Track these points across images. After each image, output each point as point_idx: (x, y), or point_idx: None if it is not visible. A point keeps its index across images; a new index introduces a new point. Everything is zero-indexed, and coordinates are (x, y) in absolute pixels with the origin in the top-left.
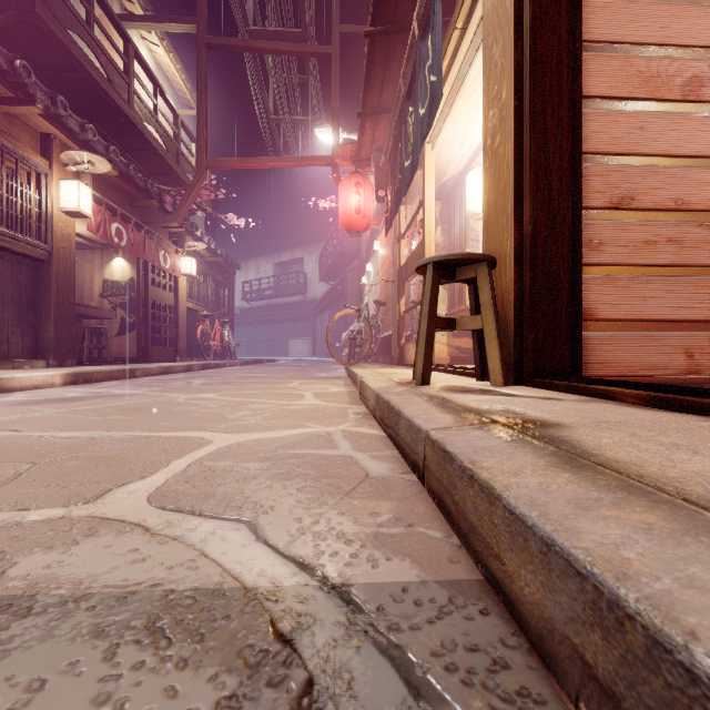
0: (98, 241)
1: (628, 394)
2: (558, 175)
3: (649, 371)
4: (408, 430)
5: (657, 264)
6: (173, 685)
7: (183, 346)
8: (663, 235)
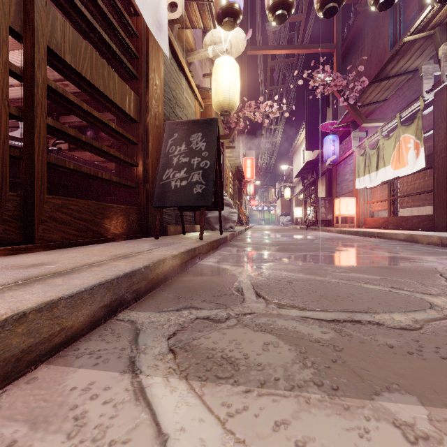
0: None
1: None
2: None
3: None
4: None
5: None
6: (215, 344)
7: None
8: None
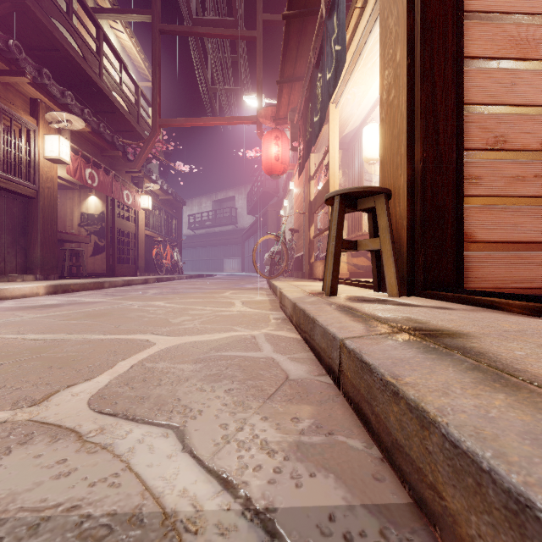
0: (76, 183)
1: (513, 304)
2: (444, 121)
3: (519, 284)
4: (323, 337)
5: (525, 195)
6: None
7: (142, 264)
8: (531, 171)
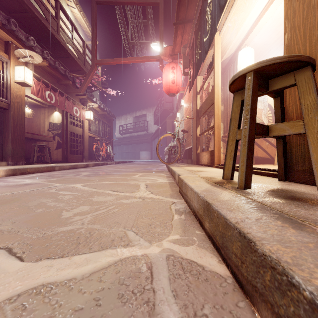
0: (46, 103)
1: None
2: None
3: None
4: None
5: None
6: None
7: (87, 154)
8: None
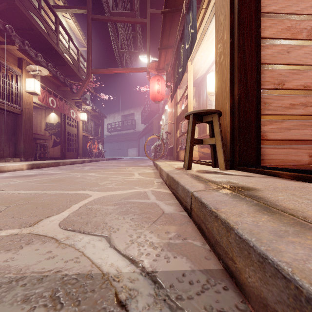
0: (43, 105)
1: (285, 174)
2: (250, 73)
3: (291, 163)
4: (182, 191)
5: (295, 114)
6: None
7: (81, 152)
8: (298, 101)
